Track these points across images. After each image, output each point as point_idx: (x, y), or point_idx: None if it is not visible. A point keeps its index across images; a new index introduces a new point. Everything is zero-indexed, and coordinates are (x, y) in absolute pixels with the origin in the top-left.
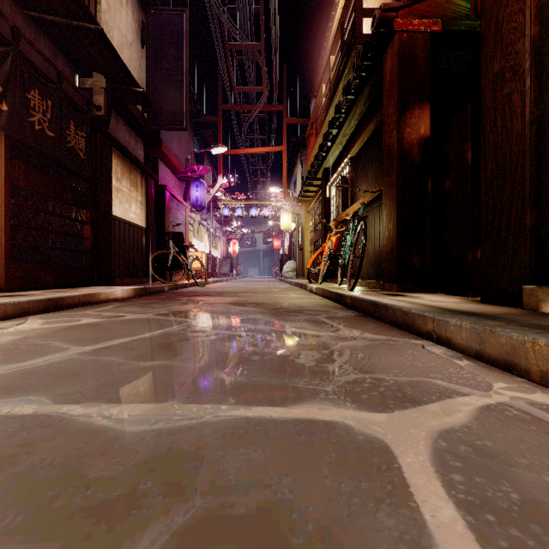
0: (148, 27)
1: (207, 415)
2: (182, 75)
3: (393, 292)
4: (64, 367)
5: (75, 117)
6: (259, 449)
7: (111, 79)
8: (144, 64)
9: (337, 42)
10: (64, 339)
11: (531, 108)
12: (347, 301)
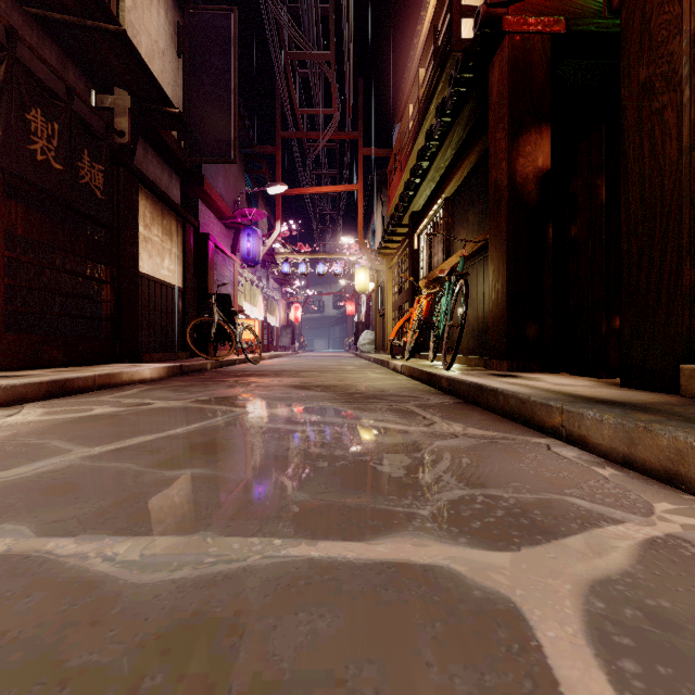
0: (186, 30)
1: (253, 555)
2: (229, 92)
3: (502, 371)
4: (61, 478)
5: (91, 146)
6: (328, 615)
7: (137, 96)
8: (181, 79)
9: (428, 50)
10: (67, 436)
11: (691, 128)
12: (443, 383)
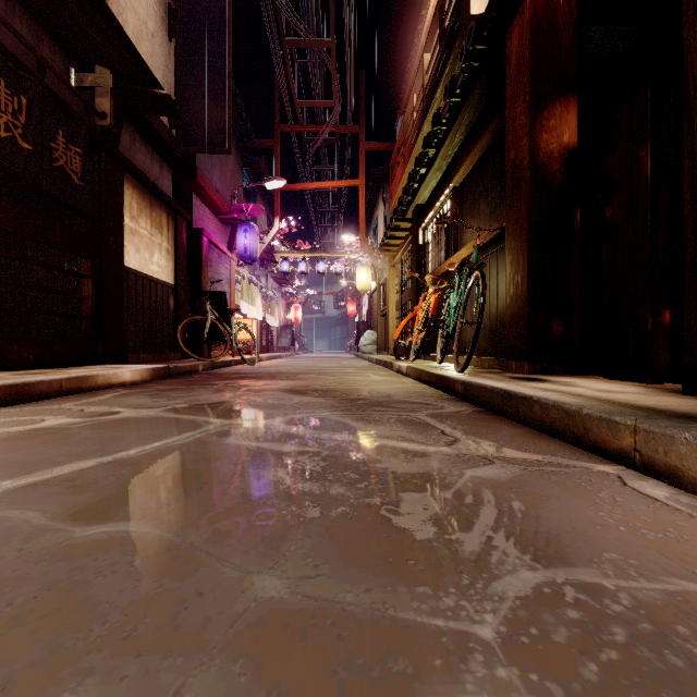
0: (178, 13)
1: None
2: (223, 78)
3: (523, 374)
4: None
5: (66, 125)
6: None
7: (121, 76)
8: (172, 64)
9: (434, 33)
10: None
11: None
12: (457, 388)
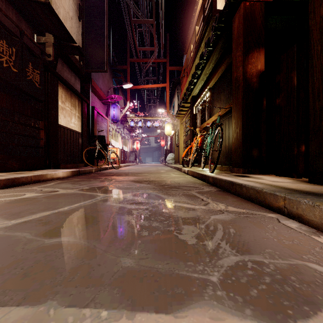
0: (83, 8)
1: None
2: (104, 38)
3: (239, 173)
4: None
5: (33, 60)
6: None
7: (57, 38)
8: (80, 31)
9: (200, 17)
10: (0, 212)
11: None
12: (210, 180)
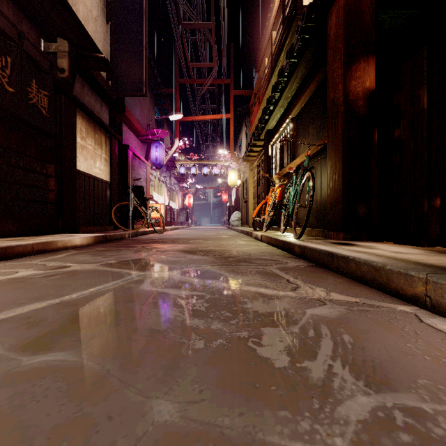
0: (112, 5)
1: None
2: (142, 47)
3: (339, 240)
4: None
5: (38, 77)
6: None
7: (74, 45)
8: (109, 38)
9: (278, 18)
10: None
11: None
12: (296, 250)
